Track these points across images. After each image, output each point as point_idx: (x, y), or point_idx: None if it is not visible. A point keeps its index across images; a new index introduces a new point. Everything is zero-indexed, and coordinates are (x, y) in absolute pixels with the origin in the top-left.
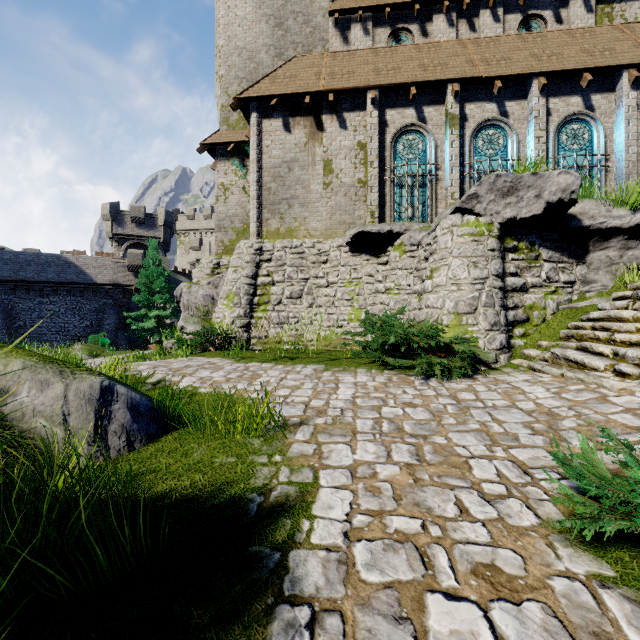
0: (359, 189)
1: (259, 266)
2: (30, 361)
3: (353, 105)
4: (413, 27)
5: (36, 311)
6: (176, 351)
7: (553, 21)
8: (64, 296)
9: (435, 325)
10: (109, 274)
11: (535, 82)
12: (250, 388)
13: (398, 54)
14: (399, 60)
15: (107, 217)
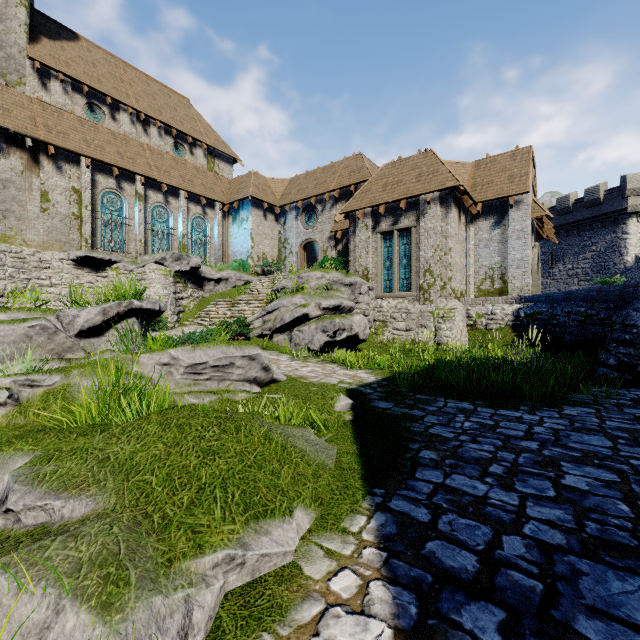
0: (74, 220)
1: None
2: None
3: (68, 159)
4: (105, 109)
5: None
6: None
7: (189, 152)
8: None
9: None
10: None
11: (183, 193)
12: None
13: (100, 133)
14: (102, 140)
15: None
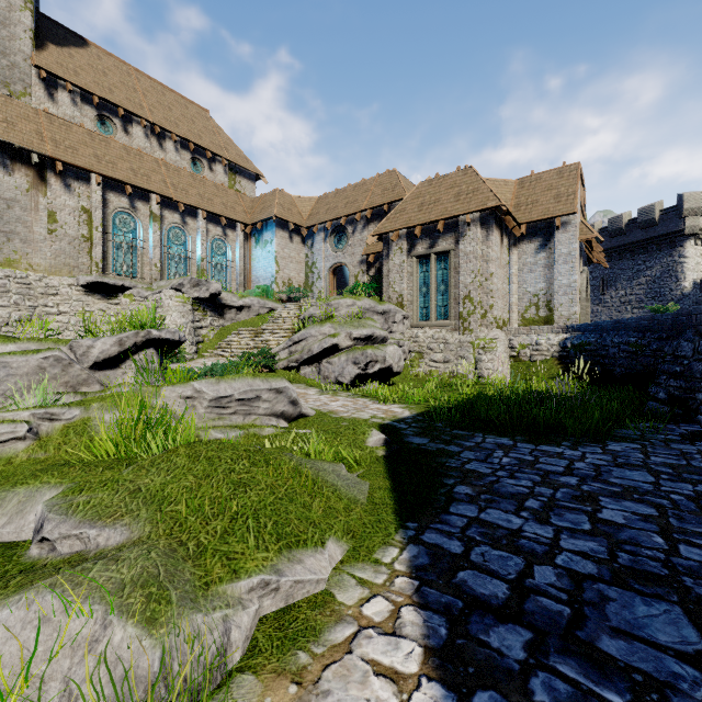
0: (83, 242)
1: None
2: None
3: (78, 176)
4: (117, 121)
5: None
6: None
7: (208, 168)
8: None
9: None
10: None
11: (201, 213)
12: None
13: (112, 148)
14: (114, 155)
15: None
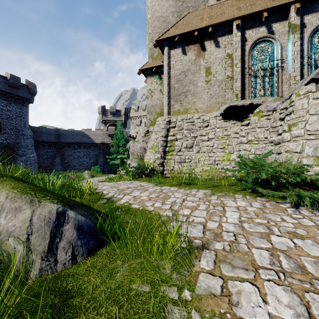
0: (227, 82)
1: (168, 130)
2: (12, 192)
3: (224, 32)
4: None
5: (72, 156)
6: (125, 177)
7: None
8: (83, 149)
9: (300, 165)
10: (100, 138)
11: None
12: (163, 206)
13: None
14: None
15: (100, 112)
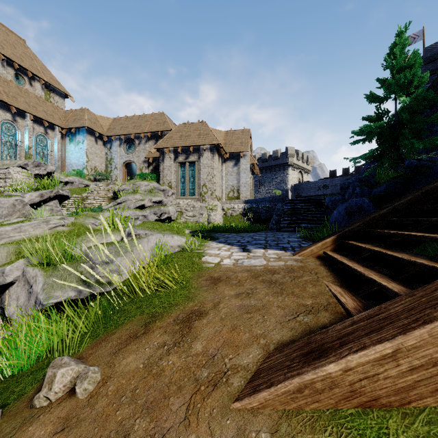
0: None
1: None
2: None
3: None
4: None
5: None
6: None
7: (29, 83)
8: None
9: None
10: None
11: (29, 116)
12: None
13: None
14: None
15: None
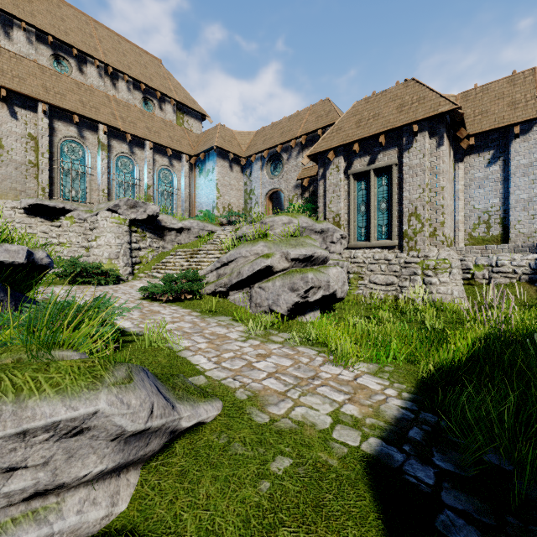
0: (30, 168)
1: None
2: None
3: (24, 104)
4: (72, 61)
5: None
6: None
7: (158, 107)
8: None
9: (100, 263)
10: None
11: (148, 144)
12: None
13: (62, 82)
14: (64, 88)
15: None
